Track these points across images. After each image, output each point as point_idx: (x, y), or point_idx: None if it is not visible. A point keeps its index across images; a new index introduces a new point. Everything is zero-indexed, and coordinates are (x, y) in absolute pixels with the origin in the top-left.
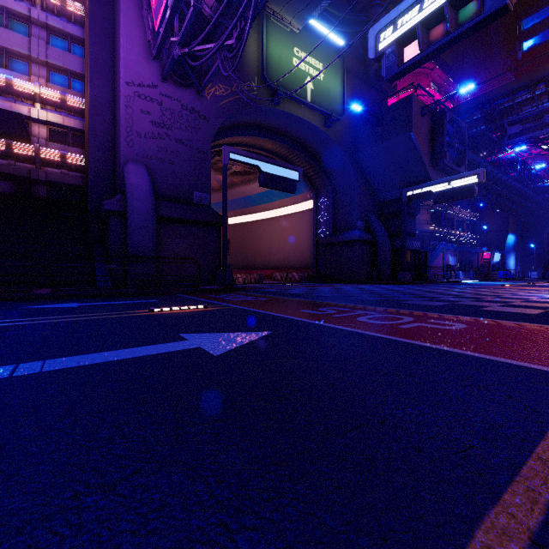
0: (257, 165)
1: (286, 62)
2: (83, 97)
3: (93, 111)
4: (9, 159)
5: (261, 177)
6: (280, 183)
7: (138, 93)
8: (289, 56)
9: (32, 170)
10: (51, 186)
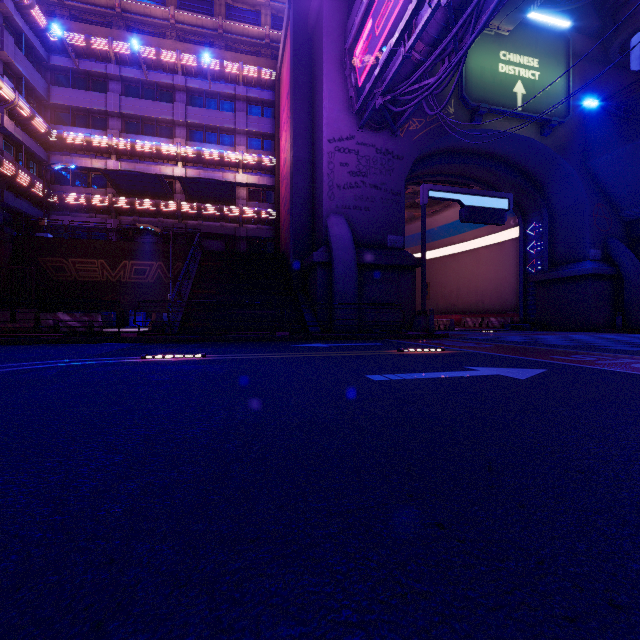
0: (458, 199)
1: (490, 71)
2: (274, 155)
3: (295, 171)
4: (221, 222)
5: (462, 212)
6: (485, 215)
7: (338, 147)
8: (493, 63)
9: (236, 228)
10: (249, 241)
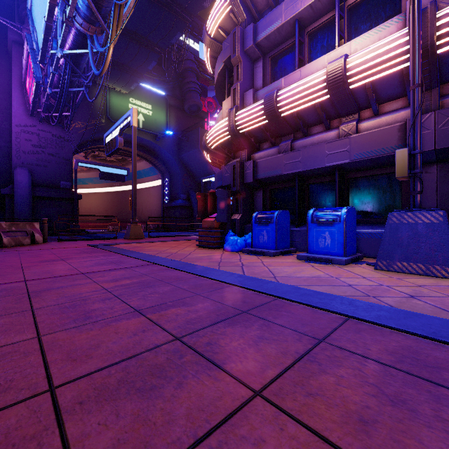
0: (98, 168)
1: (124, 107)
2: None
3: None
4: None
5: (100, 175)
6: (114, 177)
7: (24, 130)
8: (126, 103)
9: None
10: None
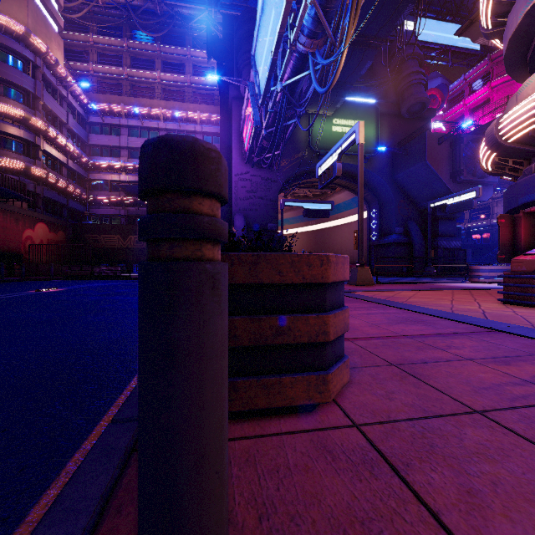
0: (302, 205)
1: (327, 131)
2: None
3: None
4: None
5: (304, 213)
6: (317, 213)
7: (240, 178)
8: (329, 126)
9: None
10: None
